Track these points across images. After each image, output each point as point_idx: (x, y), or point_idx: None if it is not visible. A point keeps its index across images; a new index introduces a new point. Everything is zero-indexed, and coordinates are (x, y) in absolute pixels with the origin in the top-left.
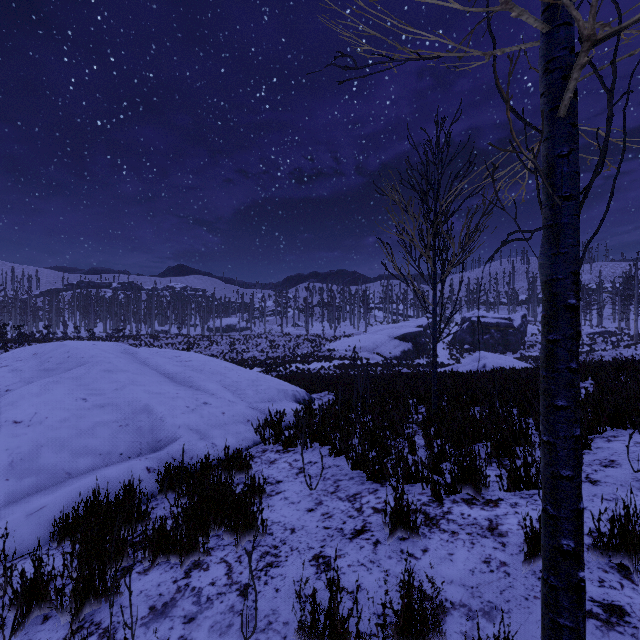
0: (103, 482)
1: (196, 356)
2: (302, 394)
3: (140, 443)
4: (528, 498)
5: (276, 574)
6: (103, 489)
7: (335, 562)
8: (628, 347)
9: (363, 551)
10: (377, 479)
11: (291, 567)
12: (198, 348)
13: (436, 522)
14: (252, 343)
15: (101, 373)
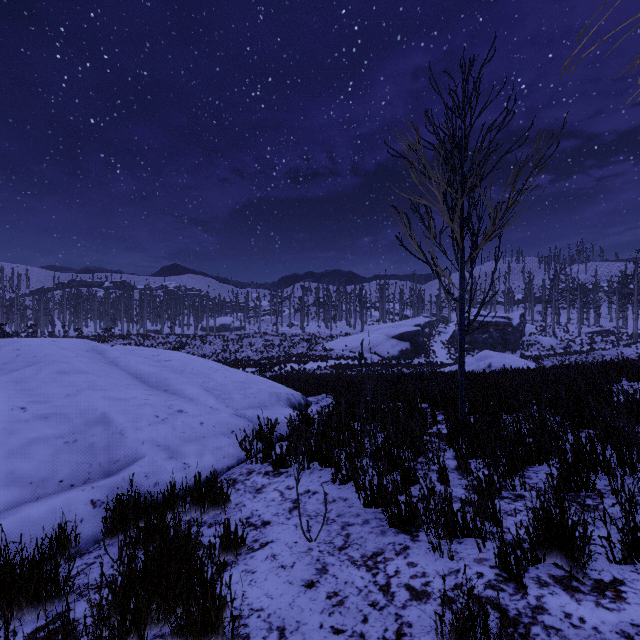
0: (23, 526)
1: (177, 355)
2: (297, 397)
3: (90, 465)
4: None
5: None
6: (13, 542)
7: None
8: (628, 346)
9: None
10: (403, 526)
11: None
12: (190, 348)
13: (525, 631)
14: (246, 343)
15: (53, 375)
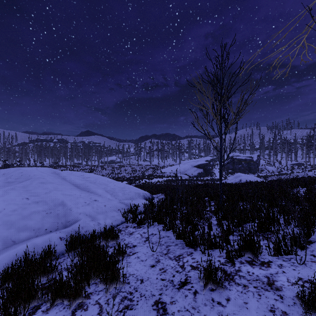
0: (33, 246)
1: (92, 175)
2: (148, 195)
3: (57, 223)
4: (288, 261)
5: (130, 315)
6: (31, 252)
7: (169, 308)
8: (310, 171)
9: (187, 299)
10: (191, 245)
11: (140, 310)
12: (96, 171)
13: (232, 277)
14: (123, 169)
15: (38, 184)
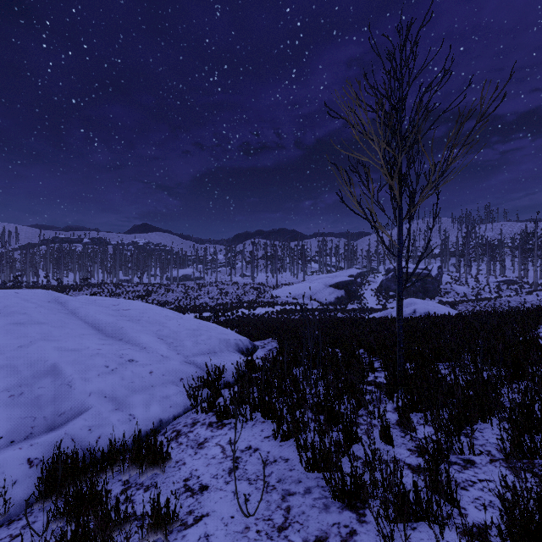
0: None
1: (136, 304)
2: (245, 343)
3: (34, 419)
4: None
5: None
6: None
7: None
8: (530, 293)
9: None
10: (348, 500)
11: None
12: (155, 295)
13: None
14: (204, 291)
15: (8, 326)
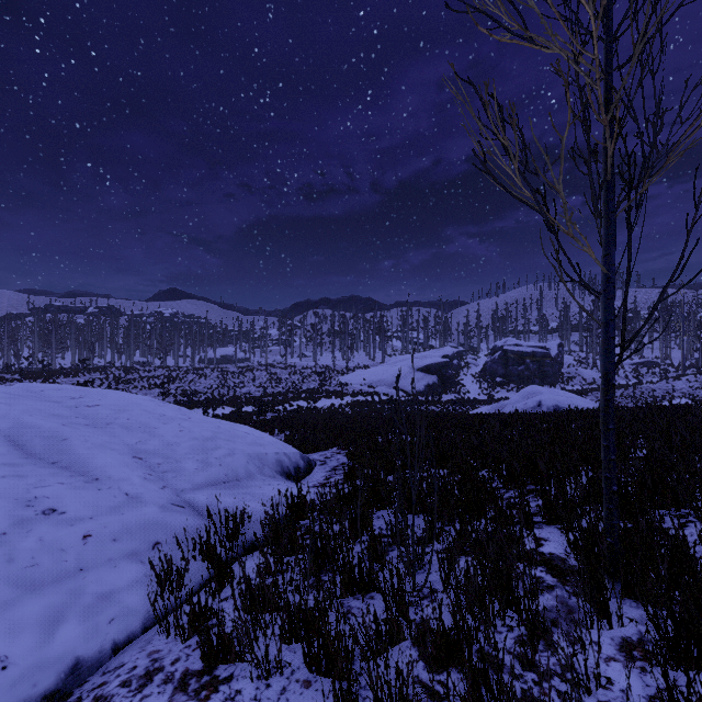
0: None
1: (113, 397)
2: (294, 458)
3: None
4: None
5: None
6: None
7: None
8: (678, 379)
9: None
10: None
11: None
12: (181, 383)
13: None
14: (249, 376)
15: None
